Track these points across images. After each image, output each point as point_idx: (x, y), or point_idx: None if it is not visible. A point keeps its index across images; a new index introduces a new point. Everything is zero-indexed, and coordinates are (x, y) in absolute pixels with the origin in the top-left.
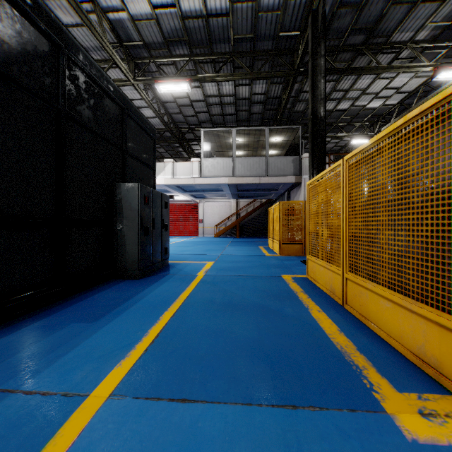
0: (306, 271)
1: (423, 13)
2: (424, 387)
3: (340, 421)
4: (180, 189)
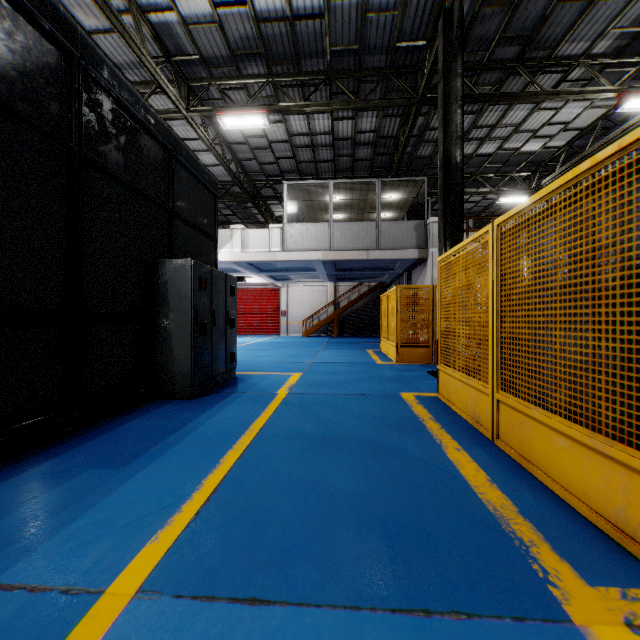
0: (437, 388)
1: (603, 14)
2: (627, 576)
3: (501, 639)
4: (254, 268)
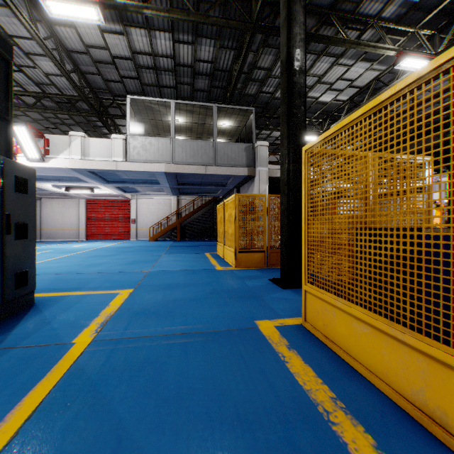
0: (303, 314)
1: None
2: None
3: None
4: (98, 178)
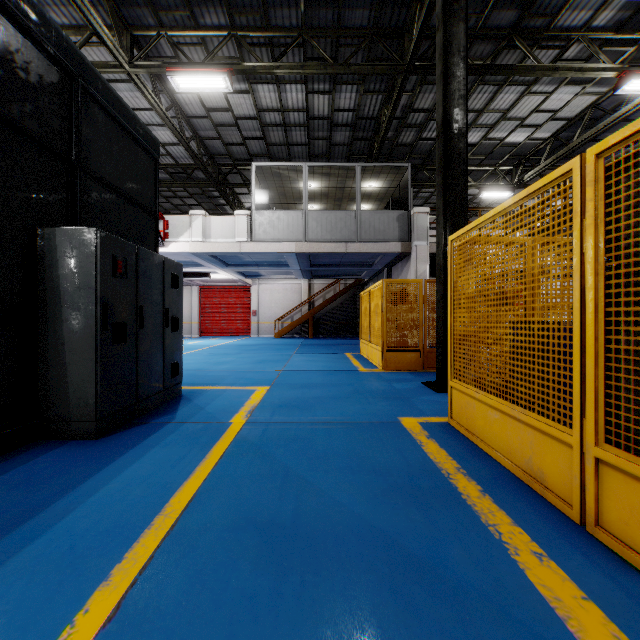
0: (449, 411)
1: None
2: None
3: None
4: (218, 261)
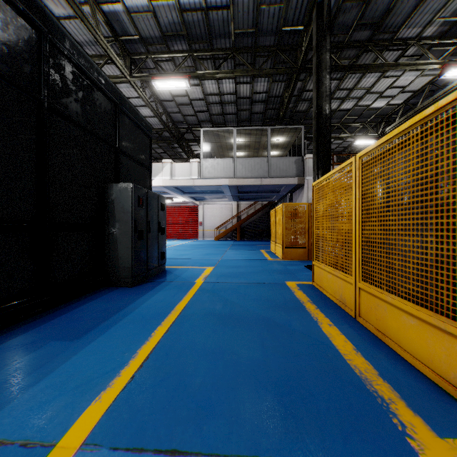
0: (312, 278)
1: (431, 7)
2: None
3: None
4: (179, 191)
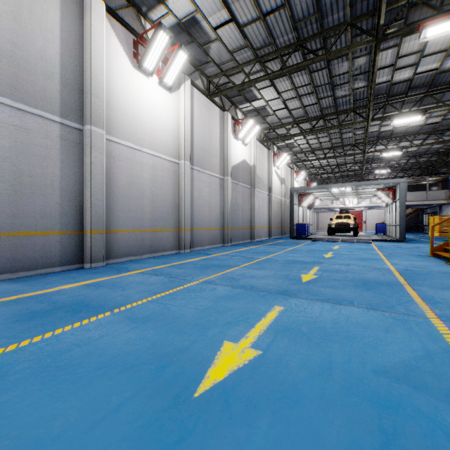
0: None
1: None
2: None
3: None
4: (368, 207)
